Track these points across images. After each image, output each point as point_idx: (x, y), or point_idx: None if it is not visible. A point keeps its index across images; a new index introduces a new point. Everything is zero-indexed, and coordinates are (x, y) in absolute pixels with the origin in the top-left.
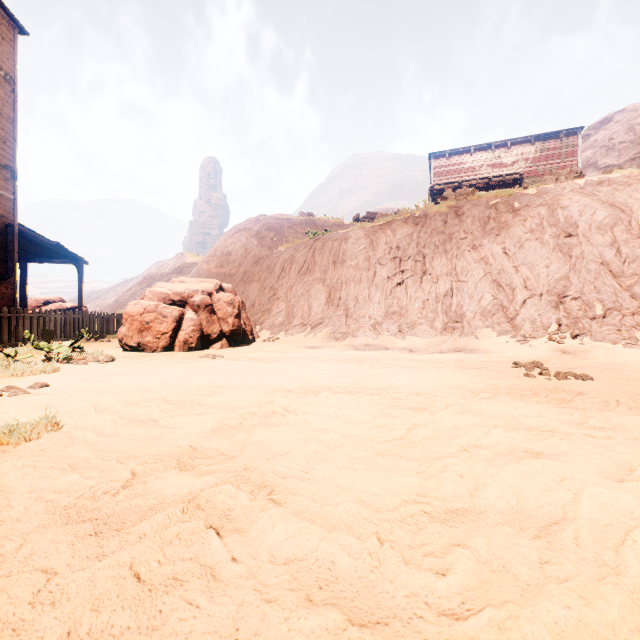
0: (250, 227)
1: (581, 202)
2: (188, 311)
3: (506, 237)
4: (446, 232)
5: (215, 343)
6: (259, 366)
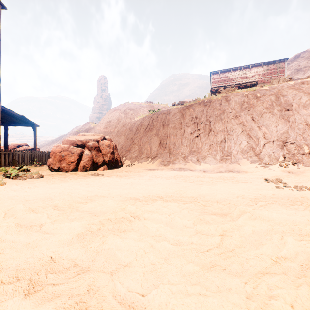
0: (121, 108)
1: (293, 93)
2: (86, 150)
3: (253, 111)
4: (221, 109)
5: (100, 167)
6: (121, 181)
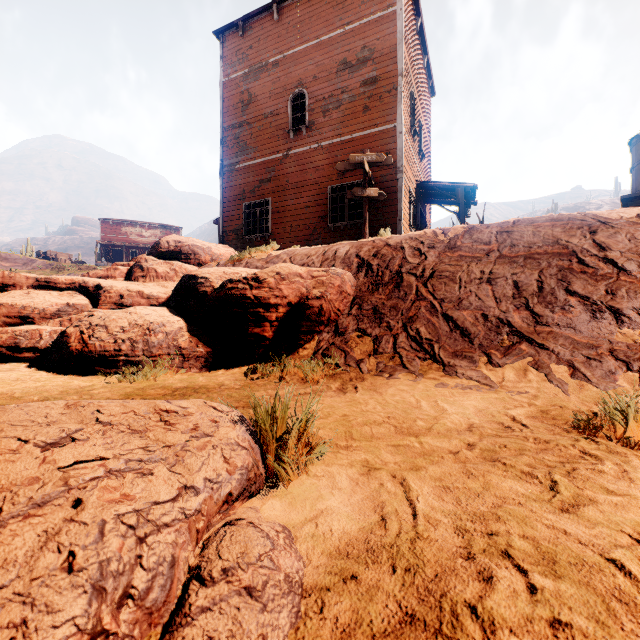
0: None
1: None
2: None
3: None
4: None
5: None
6: None
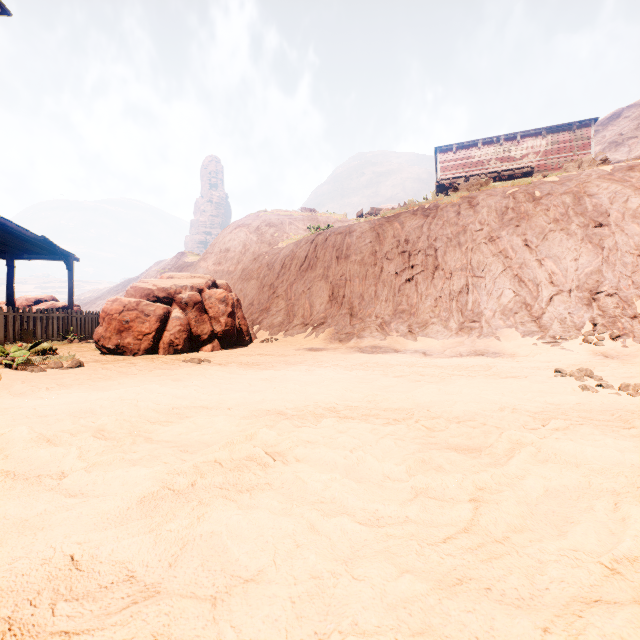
0: (249, 223)
1: (611, 189)
2: (175, 309)
3: (527, 228)
4: (460, 224)
5: (205, 345)
6: (249, 374)
